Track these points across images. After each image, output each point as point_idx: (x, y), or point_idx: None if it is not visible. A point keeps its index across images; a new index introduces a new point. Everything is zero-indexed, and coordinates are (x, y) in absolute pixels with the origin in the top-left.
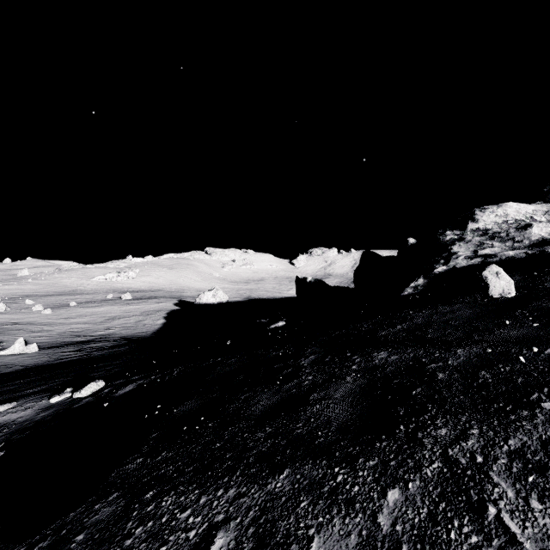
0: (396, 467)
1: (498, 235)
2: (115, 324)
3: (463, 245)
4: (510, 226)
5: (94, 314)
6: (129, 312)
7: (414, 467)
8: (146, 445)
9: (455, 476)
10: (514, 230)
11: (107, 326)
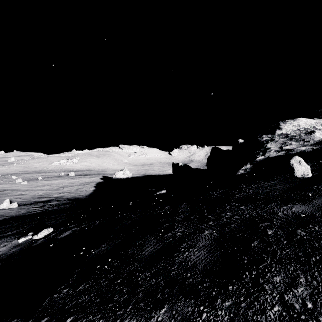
0: (246, 309)
1: (294, 138)
2: (65, 190)
3: (273, 143)
4: (302, 132)
5: (53, 184)
6: (73, 183)
7: (260, 310)
8: (72, 278)
9: (293, 320)
10: (304, 135)
11: (60, 191)
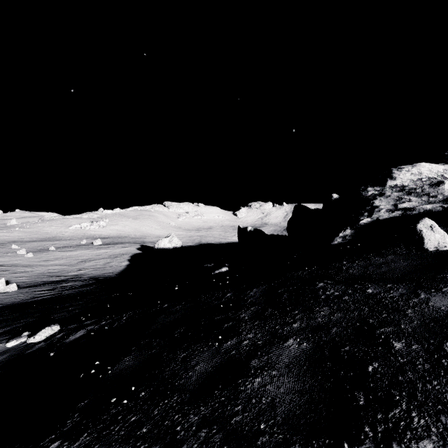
0: None
1: (414, 191)
2: (86, 265)
3: (384, 199)
4: (424, 183)
5: (70, 257)
6: (99, 255)
7: None
8: (70, 419)
9: None
10: (428, 187)
11: (80, 267)
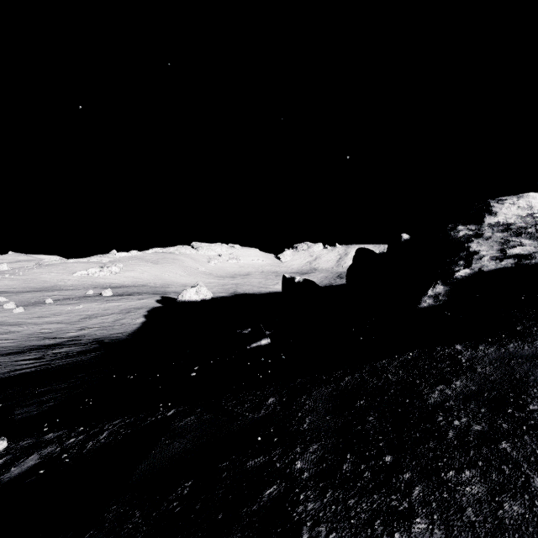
0: None
1: (524, 231)
2: (91, 323)
3: (483, 242)
4: (537, 220)
5: (70, 312)
6: (107, 310)
7: None
8: None
9: None
10: None
11: (82, 325)
